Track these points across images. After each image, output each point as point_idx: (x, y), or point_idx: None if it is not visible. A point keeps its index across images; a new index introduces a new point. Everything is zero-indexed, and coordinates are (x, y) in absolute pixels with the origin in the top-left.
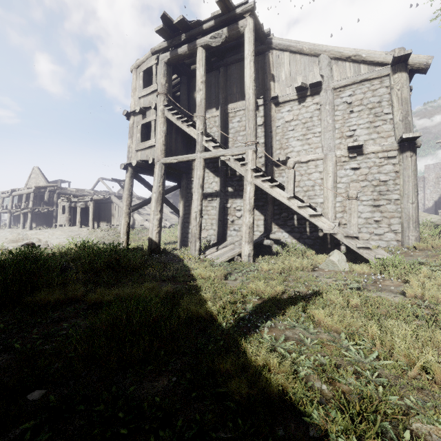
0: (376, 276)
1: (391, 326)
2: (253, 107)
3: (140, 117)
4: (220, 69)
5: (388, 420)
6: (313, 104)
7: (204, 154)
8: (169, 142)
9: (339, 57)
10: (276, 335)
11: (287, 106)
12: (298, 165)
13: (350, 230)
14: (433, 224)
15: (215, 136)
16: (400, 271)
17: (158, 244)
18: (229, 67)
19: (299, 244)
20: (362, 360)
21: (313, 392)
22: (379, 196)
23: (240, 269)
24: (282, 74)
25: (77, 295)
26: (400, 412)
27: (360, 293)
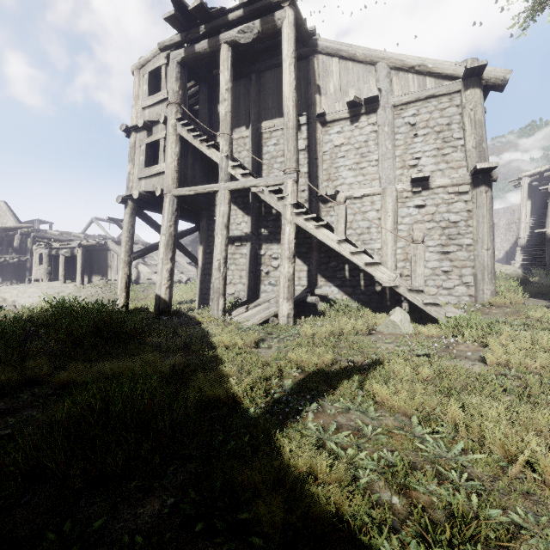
0: (448, 340)
1: (478, 405)
2: (293, 123)
3: (145, 134)
4: (251, 77)
5: (490, 549)
6: (368, 124)
7: (230, 184)
8: (184, 169)
9: (400, 67)
10: (325, 422)
11: (337, 126)
12: (350, 201)
13: (415, 282)
14: (508, 276)
15: (245, 162)
16: (477, 332)
17: (168, 303)
18: (263, 74)
19: (351, 301)
20: (444, 455)
21: (382, 512)
22: (448, 241)
23: (277, 333)
24: (331, 85)
25: (39, 374)
26: (508, 536)
27: (431, 361)
